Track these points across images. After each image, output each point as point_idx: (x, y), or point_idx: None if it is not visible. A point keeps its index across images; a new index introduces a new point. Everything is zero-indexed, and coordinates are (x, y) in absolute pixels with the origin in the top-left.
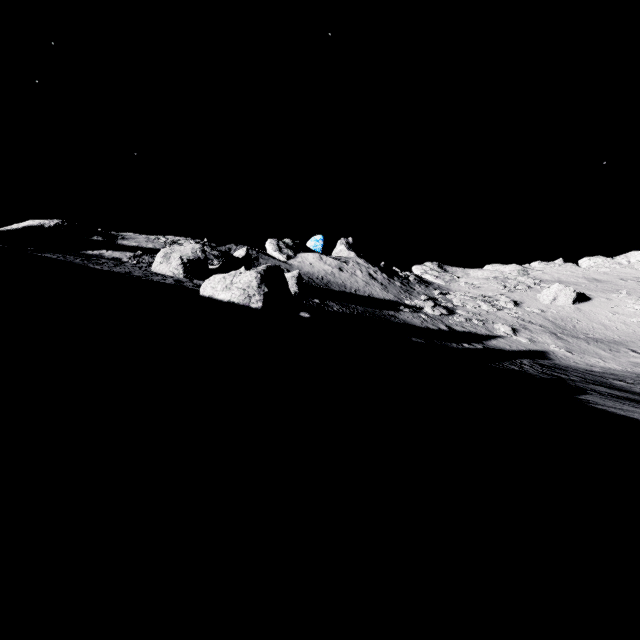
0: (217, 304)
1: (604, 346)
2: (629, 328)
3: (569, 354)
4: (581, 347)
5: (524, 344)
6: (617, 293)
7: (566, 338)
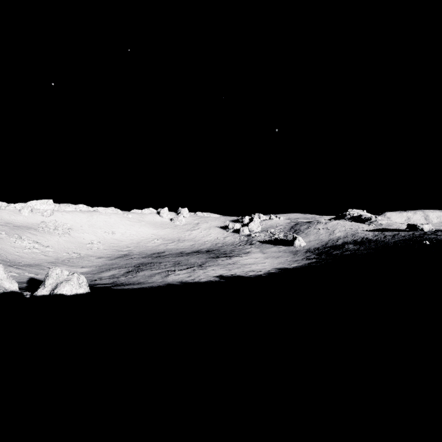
0: (82, 296)
1: (37, 268)
2: (29, 255)
3: (40, 276)
4: (33, 271)
5: (20, 276)
6: (1, 233)
7: (21, 267)
